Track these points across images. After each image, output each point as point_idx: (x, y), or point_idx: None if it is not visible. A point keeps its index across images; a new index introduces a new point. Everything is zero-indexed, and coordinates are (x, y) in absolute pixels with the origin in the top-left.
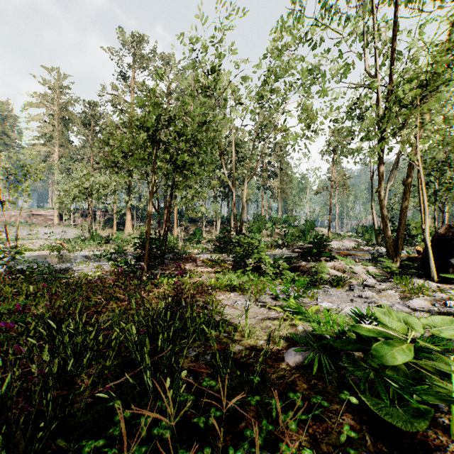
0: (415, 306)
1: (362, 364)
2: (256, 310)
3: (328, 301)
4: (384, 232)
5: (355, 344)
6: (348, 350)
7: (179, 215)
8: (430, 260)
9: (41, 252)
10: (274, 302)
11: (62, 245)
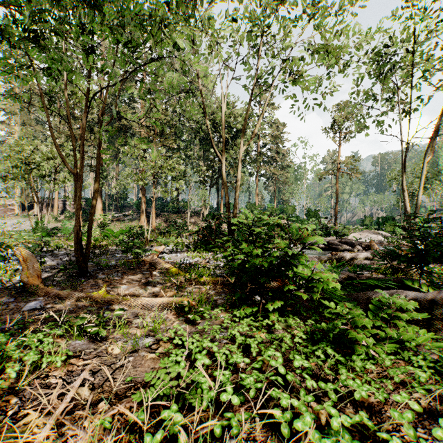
0: None
1: None
2: None
3: None
4: None
5: None
6: None
7: (161, 204)
8: None
9: None
10: None
11: None
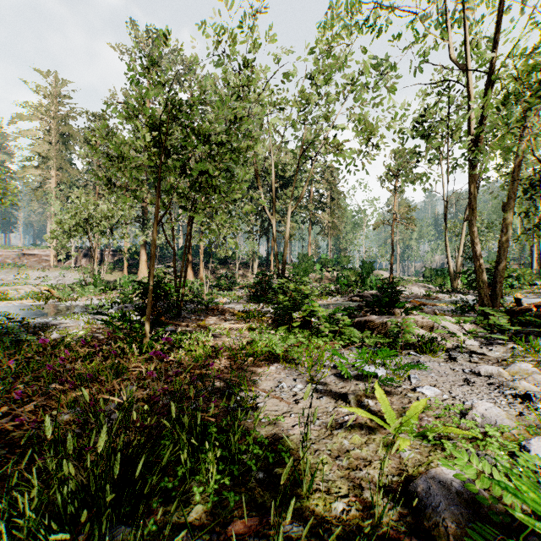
0: None
1: None
2: (314, 402)
3: (429, 383)
4: (477, 274)
5: None
6: None
7: (206, 255)
8: None
9: (23, 301)
10: (340, 384)
11: (51, 292)
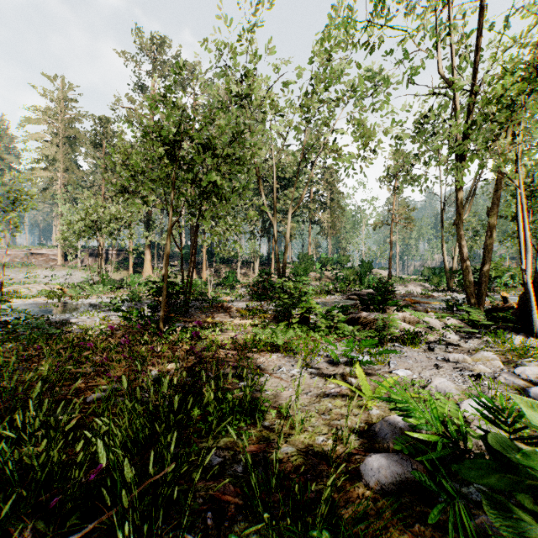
0: (528, 376)
1: (522, 515)
2: (308, 381)
3: (405, 367)
4: (464, 274)
5: (499, 470)
6: (491, 485)
7: (209, 254)
8: (533, 311)
9: (37, 299)
10: (331, 368)
11: (63, 290)
